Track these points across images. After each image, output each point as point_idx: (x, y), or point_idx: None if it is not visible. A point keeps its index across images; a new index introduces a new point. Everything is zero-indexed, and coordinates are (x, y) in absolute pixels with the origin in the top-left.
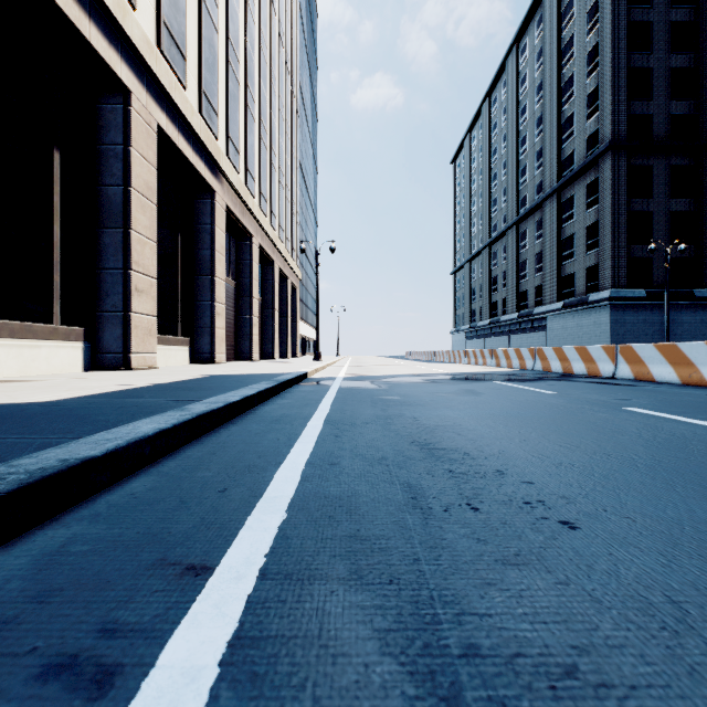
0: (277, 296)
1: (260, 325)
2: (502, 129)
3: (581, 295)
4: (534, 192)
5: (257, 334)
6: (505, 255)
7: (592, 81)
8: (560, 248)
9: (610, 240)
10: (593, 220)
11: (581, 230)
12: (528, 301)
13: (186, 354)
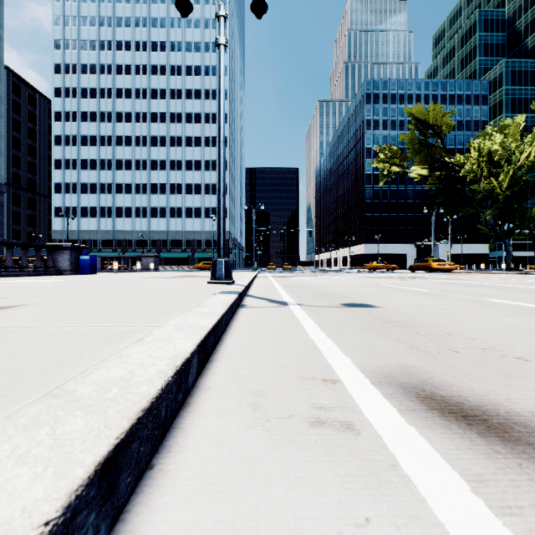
0: None
1: None
2: None
3: None
4: None
5: None
6: None
7: None
8: None
9: (7, 221)
10: None
11: None
12: None
13: None
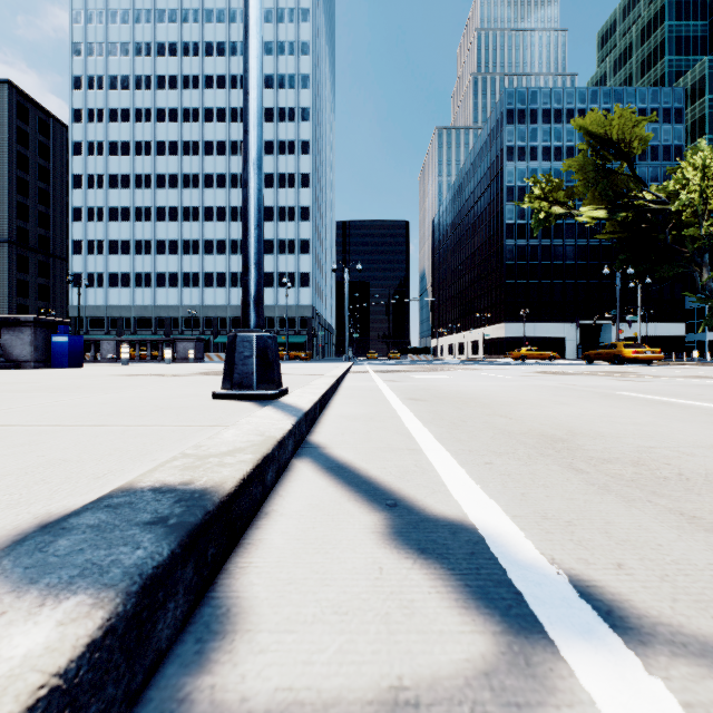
0: None
1: None
2: None
3: None
4: None
5: None
6: None
7: None
8: None
9: (8, 293)
10: None
11: None
12: None
13: None
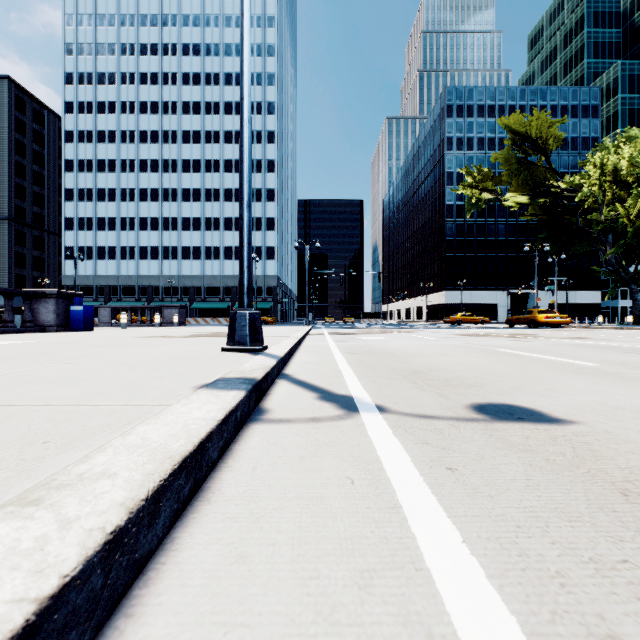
0: None
1: None
2: None
3: None
4: None
5: None
6: None
7: None
8: None
9: (8, 264)
10: None
11: None
12: None
13: None
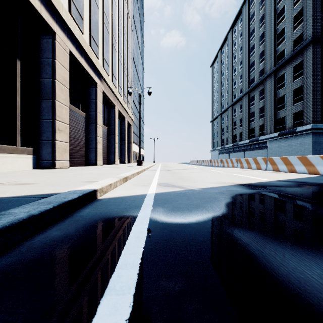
0: (118, 127)
1: (106, 144)
2: (239, 45)
3: (290, 128)
4: (258, 75)
5: (101, 148)
6: (241, 110)
7: (297, 7)
8: (276, 103)
9: (311, 95)
10: (298, 85)
11: (290, 92)
12: (255, 133)
13: (28, 160)
